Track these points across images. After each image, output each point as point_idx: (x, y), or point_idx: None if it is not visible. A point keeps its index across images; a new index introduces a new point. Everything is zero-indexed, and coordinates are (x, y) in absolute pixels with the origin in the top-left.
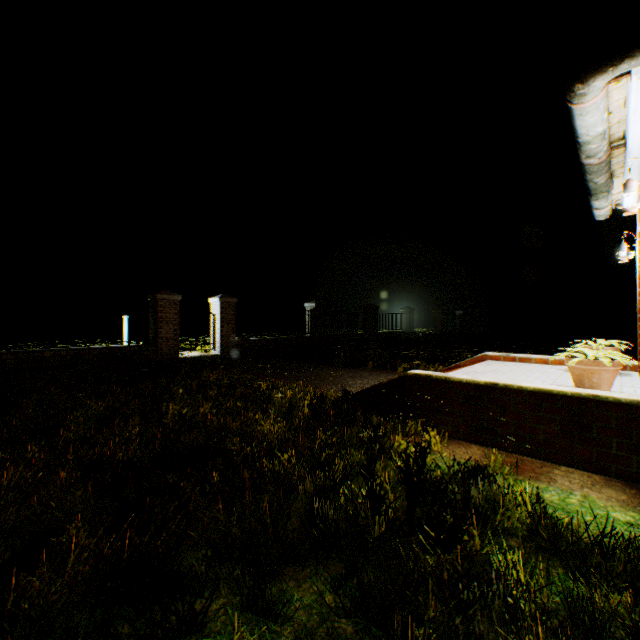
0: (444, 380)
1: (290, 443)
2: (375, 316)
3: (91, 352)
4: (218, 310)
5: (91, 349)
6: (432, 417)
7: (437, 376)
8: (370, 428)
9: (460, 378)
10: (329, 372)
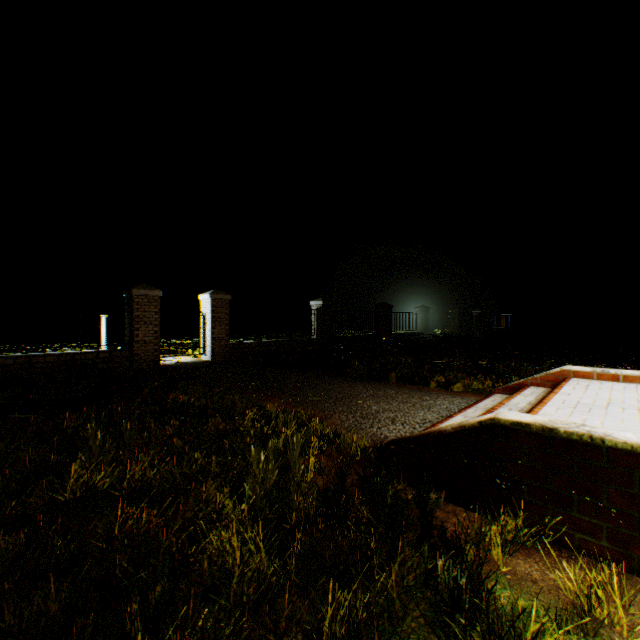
0: (589, 443)
1: (267, 616)
2: (388, 316)
3: (47, 359)
4: (209, 308)
5: (47, 356)
6: (558, 513)
7: (570, 433)
8: (444, 551)
9: (633, 443)
10: (341, 389)
